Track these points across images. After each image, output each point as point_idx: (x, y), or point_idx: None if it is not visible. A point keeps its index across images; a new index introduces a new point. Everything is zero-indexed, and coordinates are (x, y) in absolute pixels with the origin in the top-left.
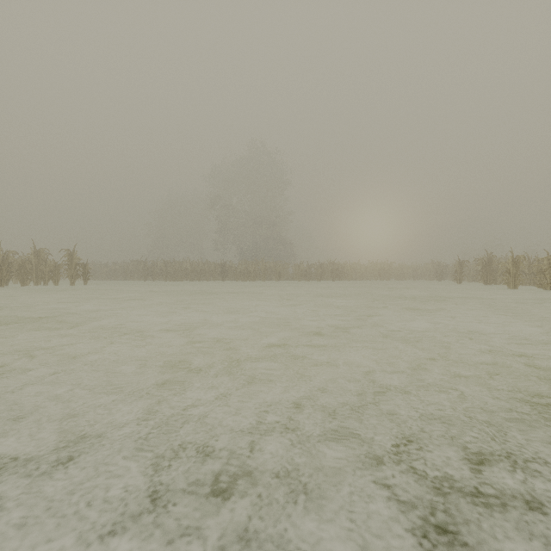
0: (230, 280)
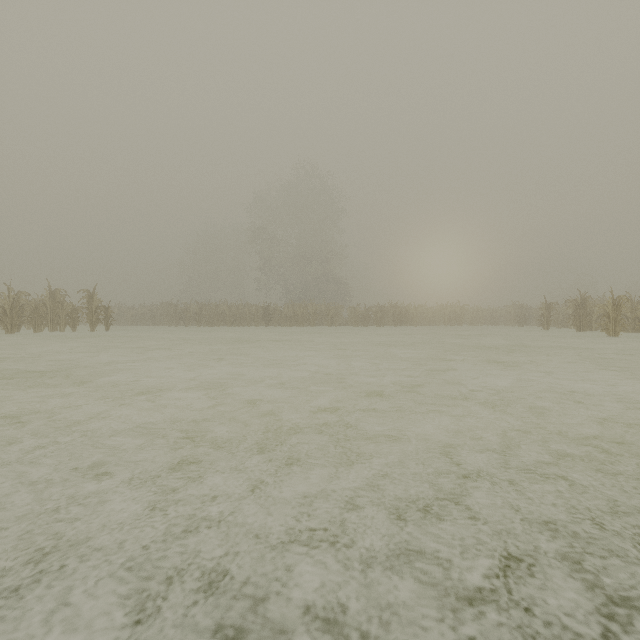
0: (274, 325)
